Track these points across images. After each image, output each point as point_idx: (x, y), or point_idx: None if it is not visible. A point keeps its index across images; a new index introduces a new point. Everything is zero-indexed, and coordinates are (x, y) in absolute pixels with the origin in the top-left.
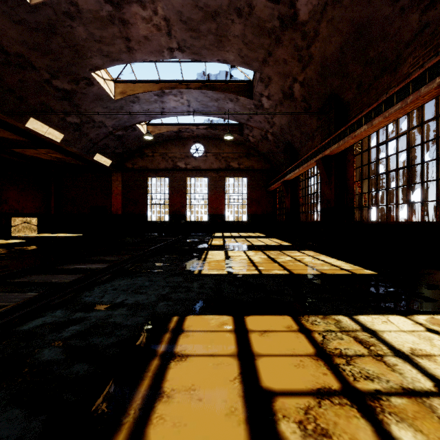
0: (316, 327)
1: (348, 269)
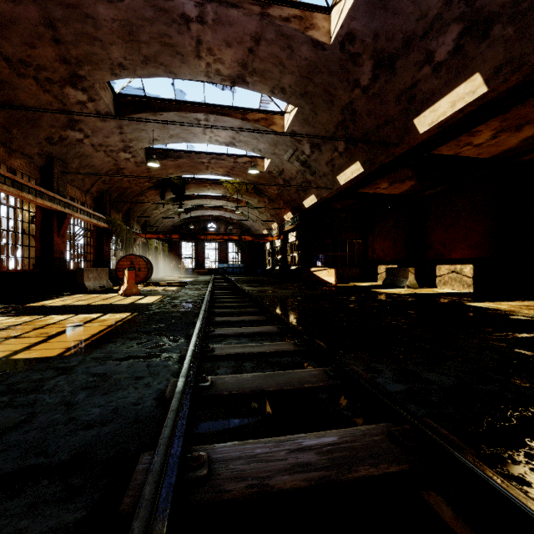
0: None
1: None
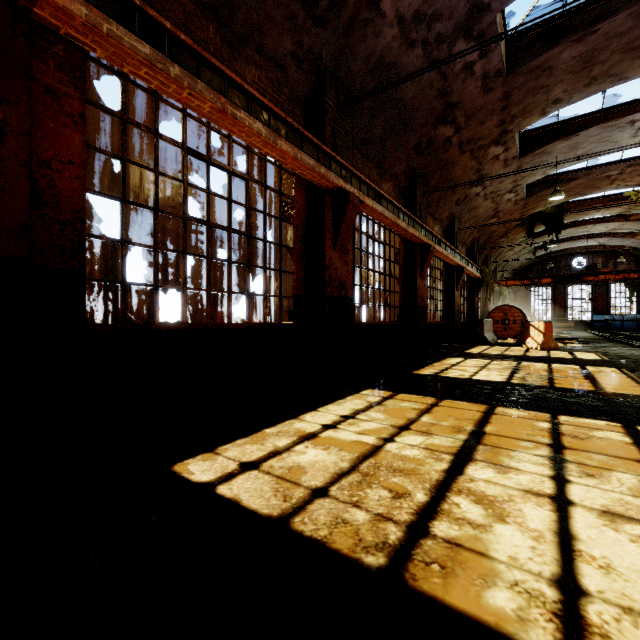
0: (541, 382)
1: (380, 397)
